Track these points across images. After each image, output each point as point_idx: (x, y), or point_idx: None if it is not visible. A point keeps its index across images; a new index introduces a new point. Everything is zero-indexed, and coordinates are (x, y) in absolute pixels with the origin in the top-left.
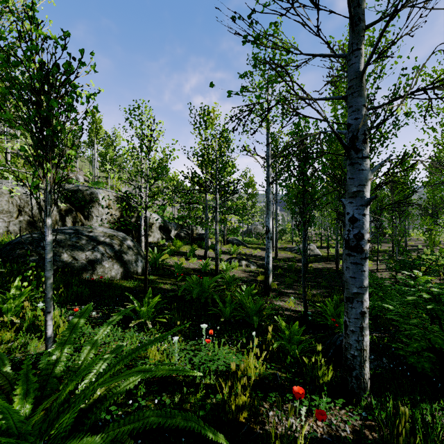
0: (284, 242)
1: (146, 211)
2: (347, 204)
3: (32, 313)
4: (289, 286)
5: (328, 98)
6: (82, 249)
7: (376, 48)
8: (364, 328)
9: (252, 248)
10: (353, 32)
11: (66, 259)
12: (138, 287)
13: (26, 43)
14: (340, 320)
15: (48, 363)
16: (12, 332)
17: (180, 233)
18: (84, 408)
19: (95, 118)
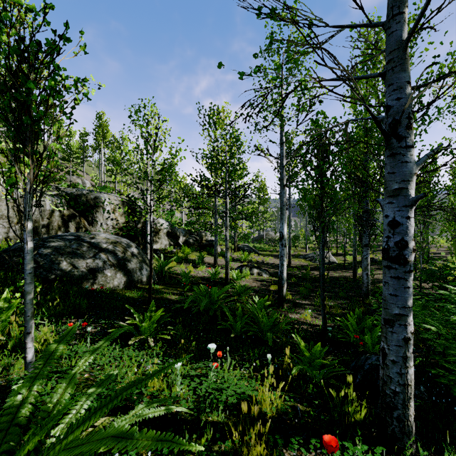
0: (298, 249)
1: (150, 215)
2: (385, 204)
3: (20, 329)
4: (304, 296)
5: (361, 76)
6: (83, 256)
7: (427, 5)
8: (408, 358)
9: (263, 255)
10: None
11: (66, 267)
12: (142, 298)
13: None
14: (365, 337)
15: (10, 406)
16: None
17: (188, 239)
18: None
19: (102, 121)
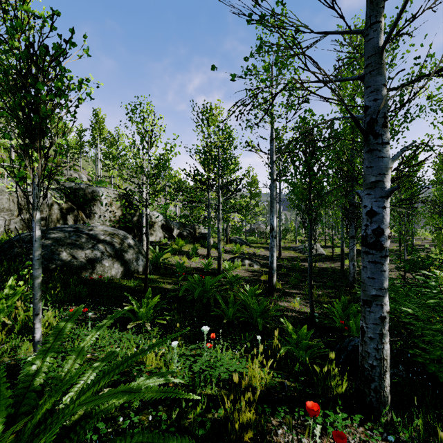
0: (288, 241)
1: (147, 208)
2: (364, 196)
3: (25, 314)
4: (294, 286)
5: (342, 79)
6: (82, 247)
7: (400, 16)
8: (384, 335)
9: (255, 247)
10: (371, 3)
11: (65, 257)
12: (138, 287)
13: (11, 21)
14: (350, 322)
15: (26, 375)
16: (3, 334)
17: (182, 232)
18: (68, 426)
19: (98, 117)
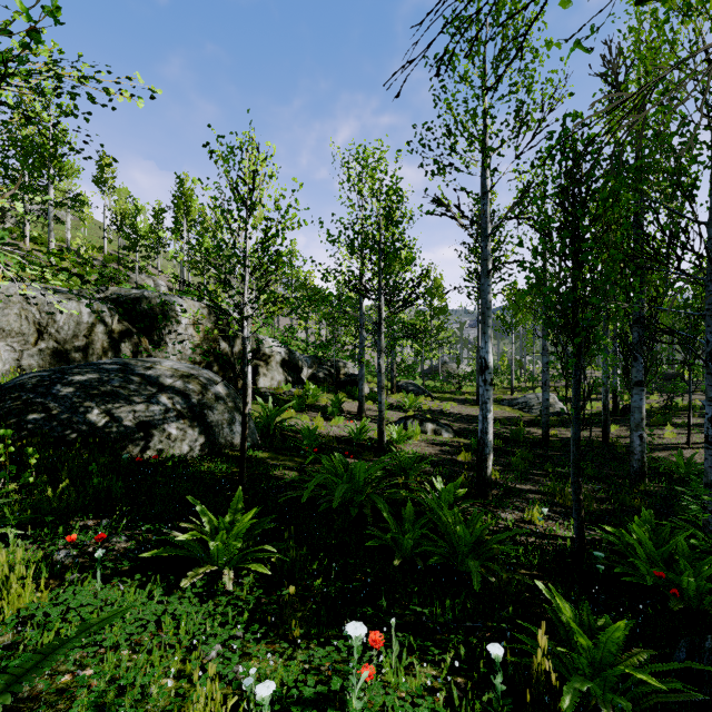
0: (497, 389)
1: (243, 326)
2: None
3: None
4: (522, 475)
5: None
6: (129, 400)
7: None
8: None
9: (440, 399)
10: None
11: (97, 418)
12: (229, 475)
13: None
14: (683, 579)
15: None
16: None
17: (316, 373)
18: None
19: (184, 188)
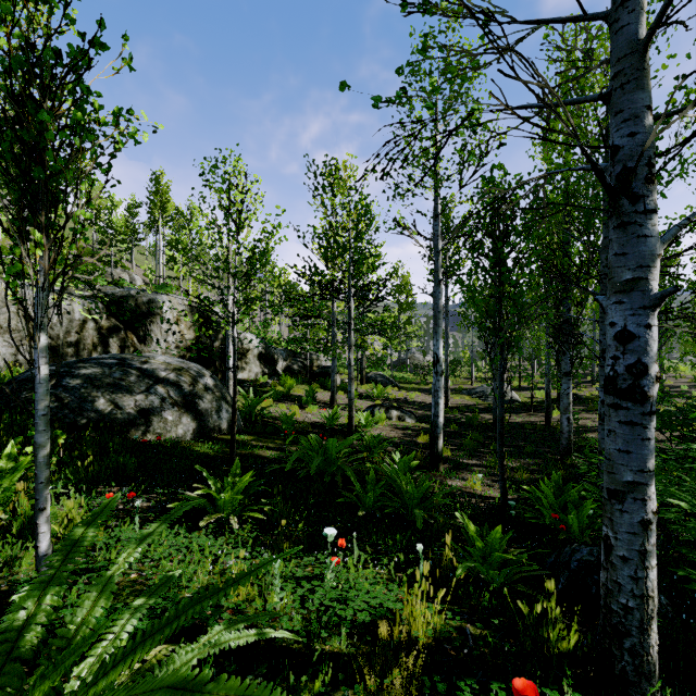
0: (459, 380)
1: (233, 327)
2: (610, 306)
3: (32, 503)
4: (471, 453)
5: (569, 100)
6: (130, 391)
7: None
8: (648, 553)
9: (406, 389)
10: None
11: (104, 407)
12: (220, 454)
13: None
14: (569, 517)
15: (7, 629)
16: None
17: (291, 365)
18: None
19: (160, 185)
